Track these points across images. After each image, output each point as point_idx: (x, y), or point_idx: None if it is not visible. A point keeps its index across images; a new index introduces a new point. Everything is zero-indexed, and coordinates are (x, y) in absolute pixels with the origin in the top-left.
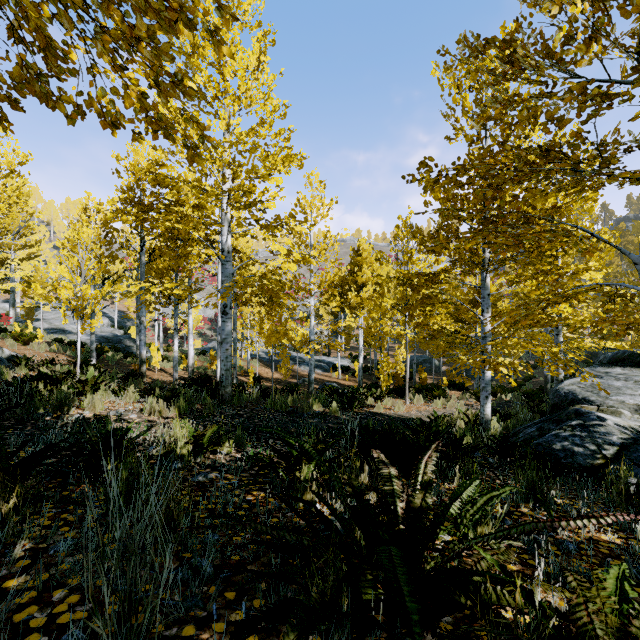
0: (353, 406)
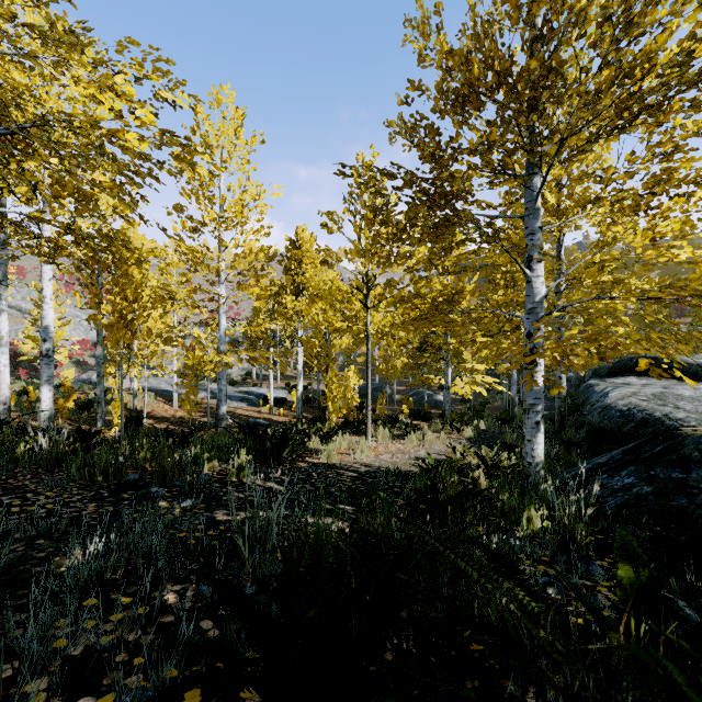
0: (282, 457)
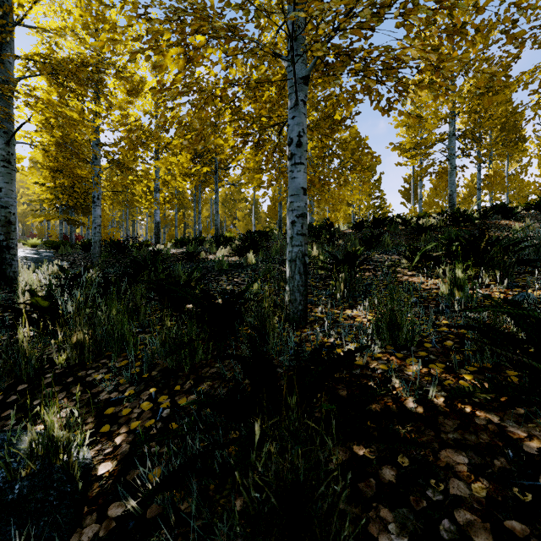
0: None
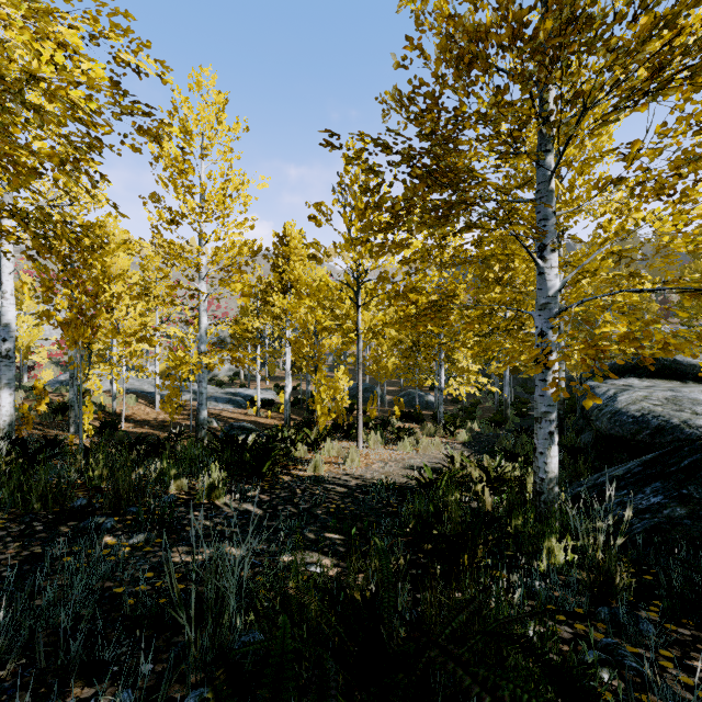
0: (262, 471)
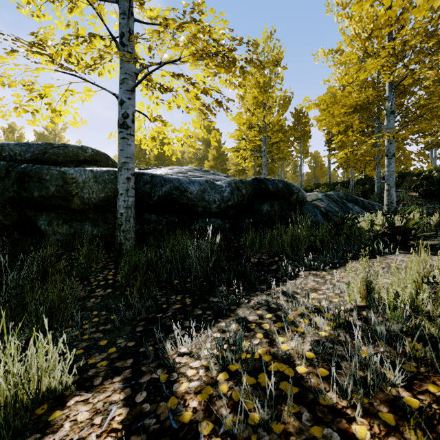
0: None
